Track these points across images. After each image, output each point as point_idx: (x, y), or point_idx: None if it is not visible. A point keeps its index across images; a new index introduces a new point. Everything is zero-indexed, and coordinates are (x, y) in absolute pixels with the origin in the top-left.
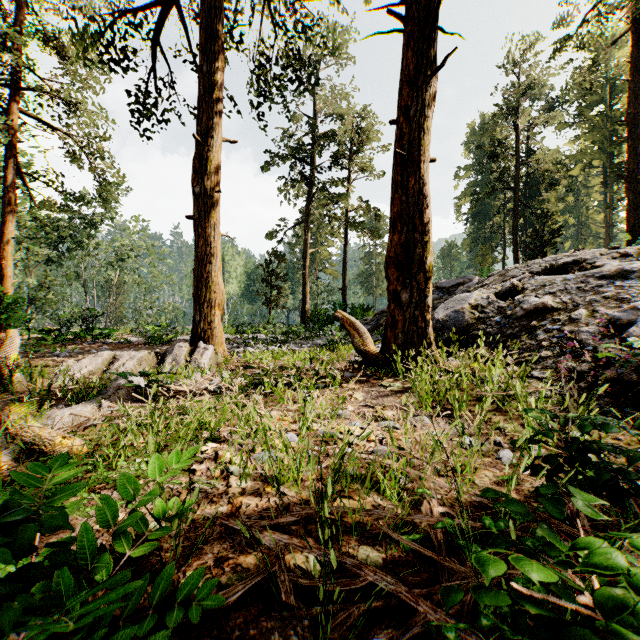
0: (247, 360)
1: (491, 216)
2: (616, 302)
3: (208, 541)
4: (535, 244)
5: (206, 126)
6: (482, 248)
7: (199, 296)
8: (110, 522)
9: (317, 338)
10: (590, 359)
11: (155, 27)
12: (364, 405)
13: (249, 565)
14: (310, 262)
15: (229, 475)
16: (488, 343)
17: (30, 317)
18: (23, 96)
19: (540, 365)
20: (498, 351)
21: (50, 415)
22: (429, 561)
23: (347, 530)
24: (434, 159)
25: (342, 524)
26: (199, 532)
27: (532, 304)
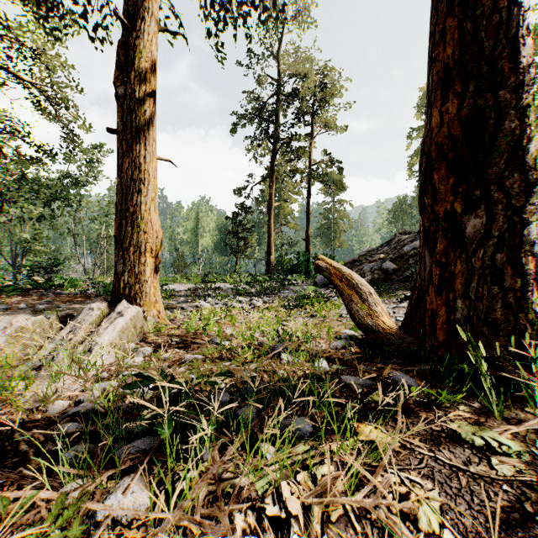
0: (186, 328)
1: None
2: None
3: None
4: None
5: (133, 4)
6: None
7: (122, 237)
8: None
9: (282, 288)
10: None
11: None
12: None
13: None
14: (274, 217)
15: None
16: None
17: None
18: None
19: None
20: None
21: None
22: None
23: None
24: None
25: None
26: None
27: None
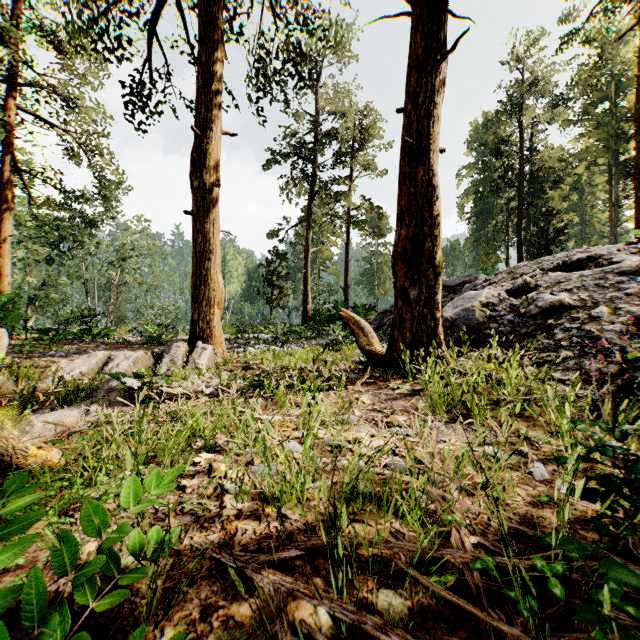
0: (247, 360)
1: (494, 215)
2: (639, 299)
3: (195, 581)
4: (540, 243)
5: (205, 118)
6: (485, 247)
7: (197, 294)
8: (67, 567)
9: (319, 338)
10: (617, 360)
11: (153, 18)
12: (372, 409)
13: (243, 617)
14: (311, 261)
15: (223, 493)
16: (501, 343)
17: (27, 316)
18: (21, 93)
19: (561, 366)
20: (515, 351)
21: (31, 421)
22: (466, 610)
23: (362, 566)
24: (443, 149)
25: (356, 557)
26: (185, 568)
27: (548, 301)
